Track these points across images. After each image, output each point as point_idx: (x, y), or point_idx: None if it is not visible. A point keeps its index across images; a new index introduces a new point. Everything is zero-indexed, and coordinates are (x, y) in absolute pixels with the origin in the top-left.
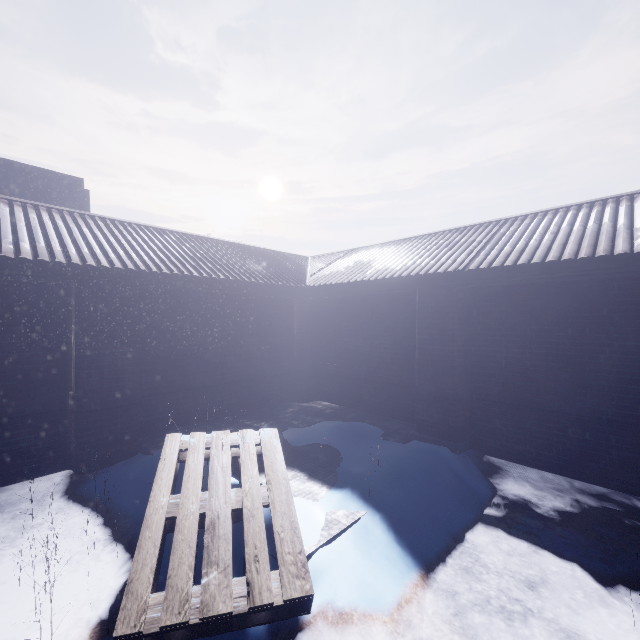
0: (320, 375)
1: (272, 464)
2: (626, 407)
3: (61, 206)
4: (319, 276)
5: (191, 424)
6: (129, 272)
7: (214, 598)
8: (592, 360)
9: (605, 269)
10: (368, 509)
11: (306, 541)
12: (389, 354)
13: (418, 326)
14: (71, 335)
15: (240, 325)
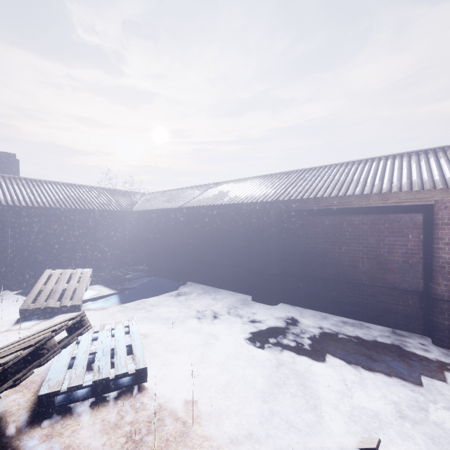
0: (140, 253)
1: (84, 278)
2: (222, 259)
3: (3, 168)
4: (140, 206)
5: None
6: (35, 207)
7: (50, 304)
8: (216, 242)
9: (213, 210)
10: (117, 292)
11: (87, 297)
12: (164, 242)
13: (168, 230)
14: (8, 234)
15: (95, 229)
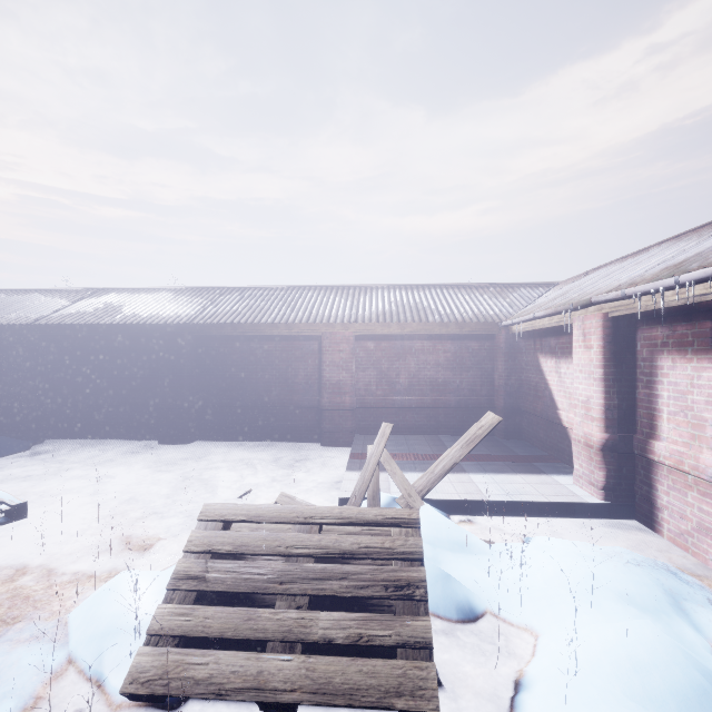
0: None
1: None
2: (113, 398)
3: None
4: None
5: None
6: None
7: None
8: (102, 376)
9: (97, 331)
10: None
11: None
12: None
13: (3, 360)
14: None
15: None
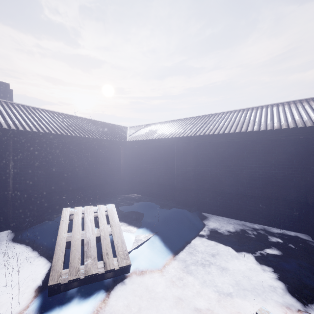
0: (133, 182)
1: (112, 218)
2: (252, 190)
3: None
4: (133, 136)
5: (71, 206)
6: (40, 133)
7: (90, 269)
8: (241, 172)
9: (244, 137)
10: (153, 234)
11: (128, 247)
12: (164, 171)
13: (176, 159)
14: (10, 164)
15: (95, 159)
